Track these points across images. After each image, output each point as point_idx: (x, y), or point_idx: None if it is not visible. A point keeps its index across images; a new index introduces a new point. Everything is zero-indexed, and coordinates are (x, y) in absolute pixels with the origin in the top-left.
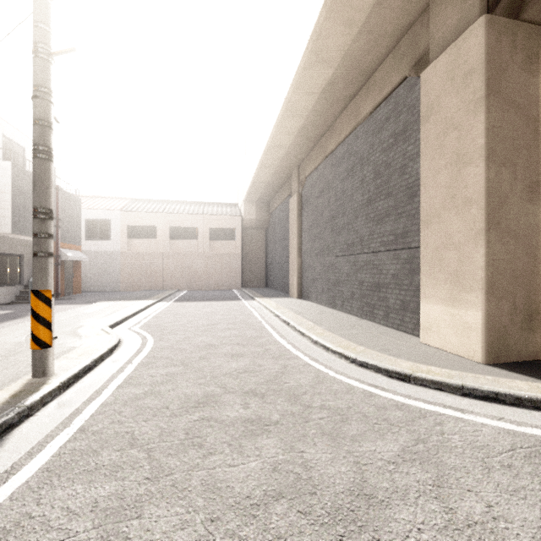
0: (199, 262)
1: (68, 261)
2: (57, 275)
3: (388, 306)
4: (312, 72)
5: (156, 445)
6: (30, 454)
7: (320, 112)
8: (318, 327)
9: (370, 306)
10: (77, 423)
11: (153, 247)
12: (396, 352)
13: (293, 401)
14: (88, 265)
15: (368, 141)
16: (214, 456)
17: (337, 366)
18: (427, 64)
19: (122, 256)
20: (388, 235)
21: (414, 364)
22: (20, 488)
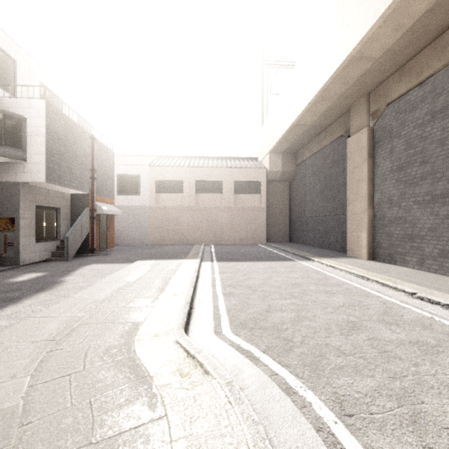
0: (224, 216)
1: (102, 215)
2: (92, 230)
3: None
4: None
5: None
6: None
7: None
8: None
9: None
10: None
11: (179, 201)
12: None
13: None
14: (119, 219)
15: None
16: None
17: None
18: None
19: (151, 210)
20: None
21: None
22: None
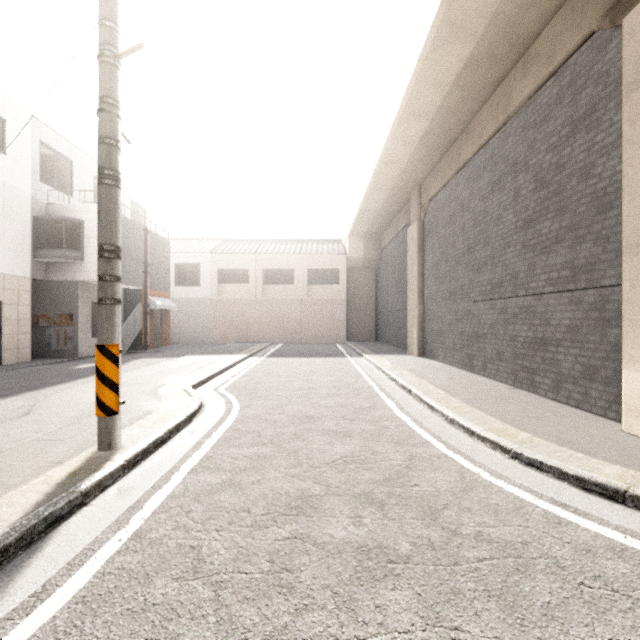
0: (296, 310)
1: (156, 310)
2: (145, 326)
3: (560, 372)
4: (443, 51)
5: (229, 576)
6: (69, 567)
7: (452, 109)
8: (452, 398)
9: (529, 371)
10: (134, 523)
11: (245, 293)
12: (585, 446)
13: (430, 520)
14: (177, 314)
15: (525, 138)
16: (311, 612)
17: (491, 462)
18: (634, 3)
19: (213, 304)
20: (560, 269)
21: (625, 471)
22: (43, 628)
